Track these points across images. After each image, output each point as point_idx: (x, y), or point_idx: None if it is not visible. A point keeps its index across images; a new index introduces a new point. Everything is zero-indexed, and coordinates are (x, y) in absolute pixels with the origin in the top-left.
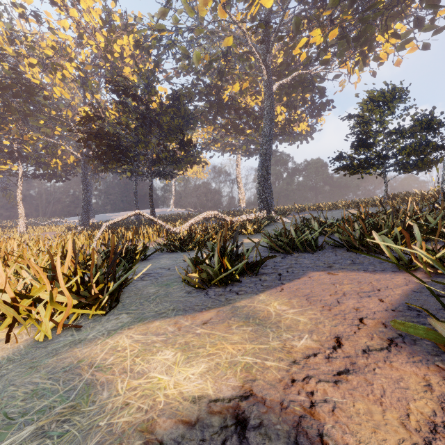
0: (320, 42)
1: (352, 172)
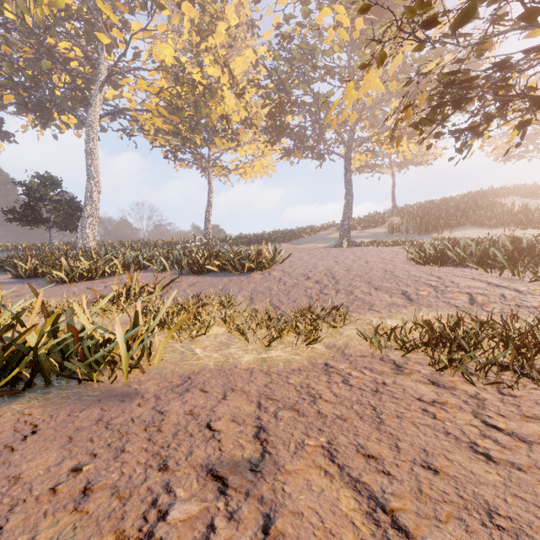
0: None
1: (24, 224)
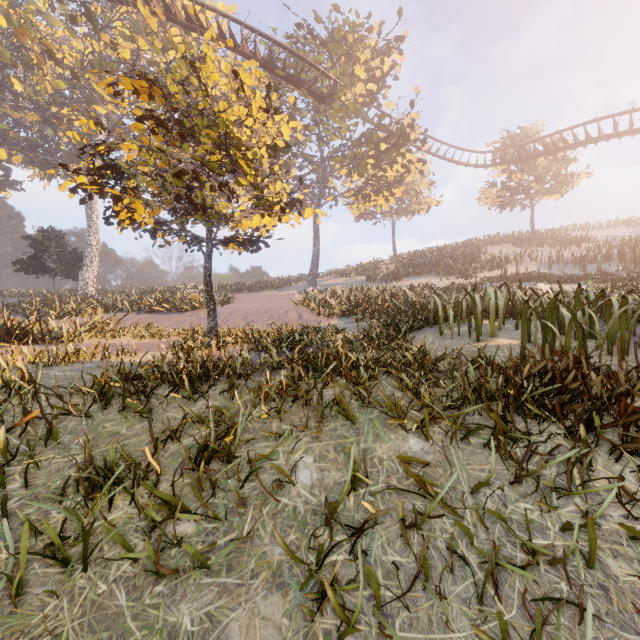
0: (5, 158)
1: (31, 273)
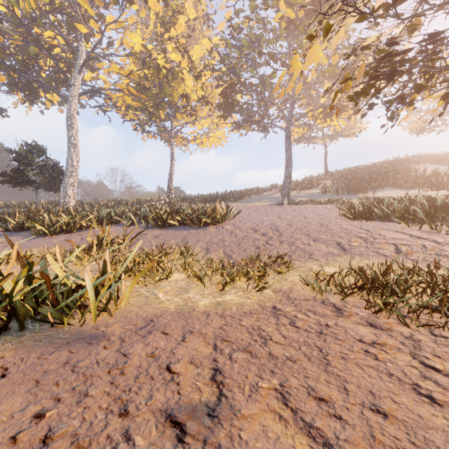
0: None
1: (14, 185)
